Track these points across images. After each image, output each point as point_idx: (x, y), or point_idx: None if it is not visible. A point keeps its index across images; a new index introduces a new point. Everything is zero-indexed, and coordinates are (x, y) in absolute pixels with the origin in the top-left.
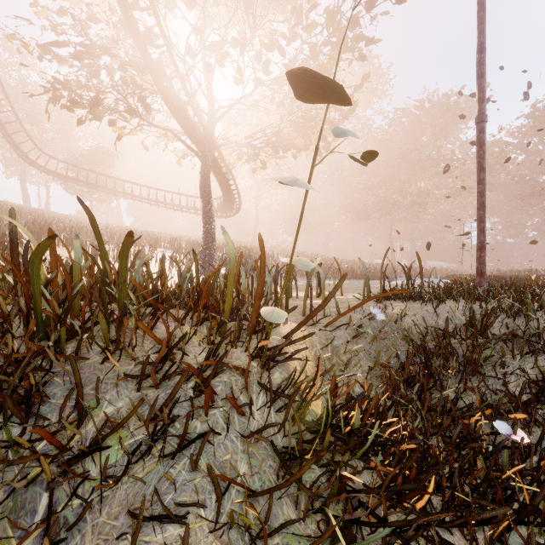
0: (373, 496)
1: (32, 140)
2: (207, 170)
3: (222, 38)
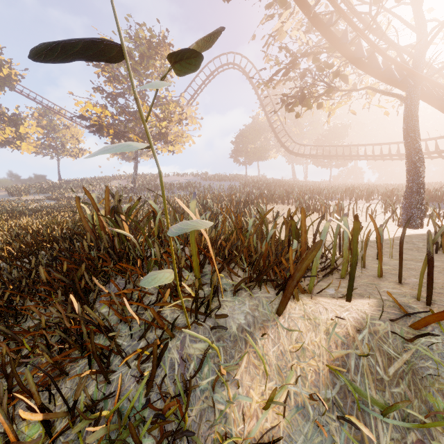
0: None
1: (290, 138)
2: (411, 110)
3: None
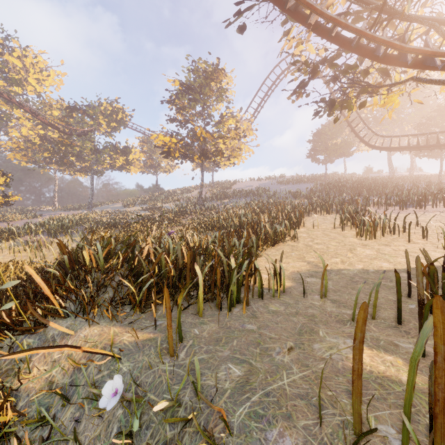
0: None
1: (371, 130)
2: None
3: None
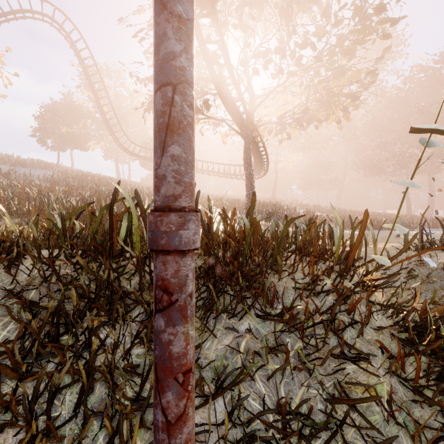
0: None
1: (126, 135)
2: (249, 147)
3: (267, 48)
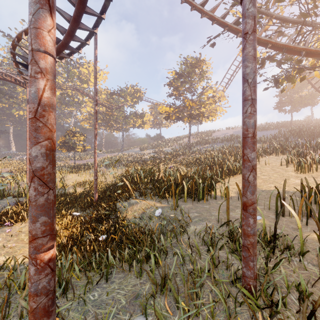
0: (108, 221)
1: None
2: None
3: None
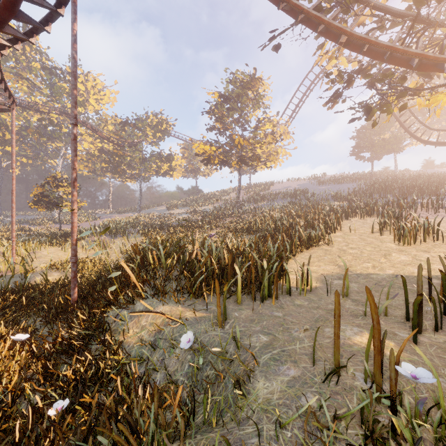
0: (86, 352)
1: (424, 125)
2: None
3: None
